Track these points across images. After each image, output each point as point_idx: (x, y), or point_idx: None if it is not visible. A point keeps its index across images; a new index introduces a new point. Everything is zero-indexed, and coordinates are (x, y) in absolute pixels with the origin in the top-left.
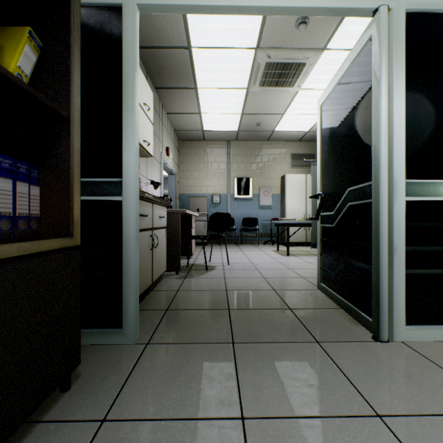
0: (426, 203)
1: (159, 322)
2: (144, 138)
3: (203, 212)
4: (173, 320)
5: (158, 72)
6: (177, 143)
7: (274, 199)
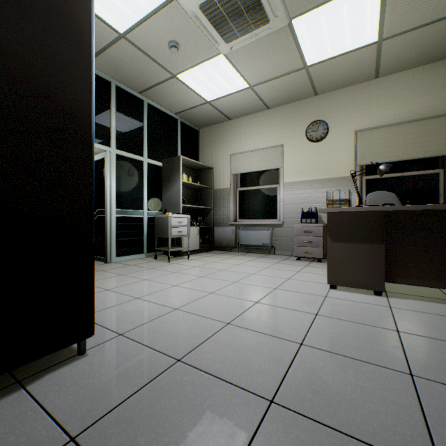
0: (123, 217)
1: None
2: None
3: None
4: None
5: None
6: None
7: None
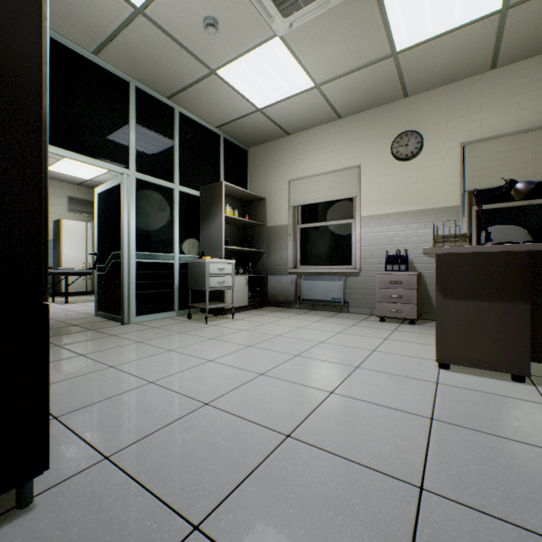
0: (146, 262)
1: None
2: None
3: None
4: None
5: None
6: None
7: None
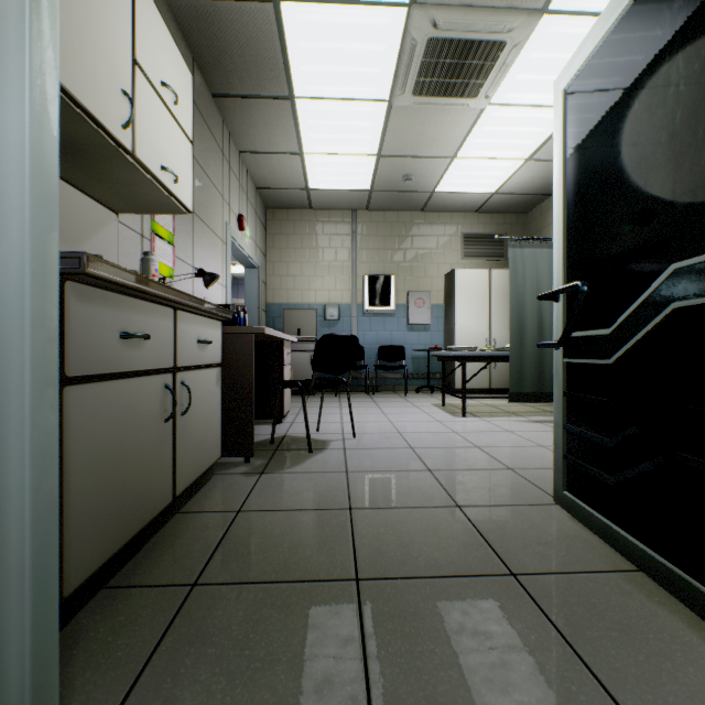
0: None
1: (155, 647)
2: (163, 163)
3: (309, 336)
4: (198, 635)
5: (215, 58)
6: (262, 213)
7: (433, 314)
